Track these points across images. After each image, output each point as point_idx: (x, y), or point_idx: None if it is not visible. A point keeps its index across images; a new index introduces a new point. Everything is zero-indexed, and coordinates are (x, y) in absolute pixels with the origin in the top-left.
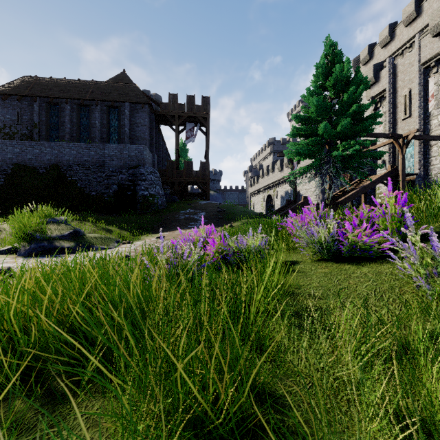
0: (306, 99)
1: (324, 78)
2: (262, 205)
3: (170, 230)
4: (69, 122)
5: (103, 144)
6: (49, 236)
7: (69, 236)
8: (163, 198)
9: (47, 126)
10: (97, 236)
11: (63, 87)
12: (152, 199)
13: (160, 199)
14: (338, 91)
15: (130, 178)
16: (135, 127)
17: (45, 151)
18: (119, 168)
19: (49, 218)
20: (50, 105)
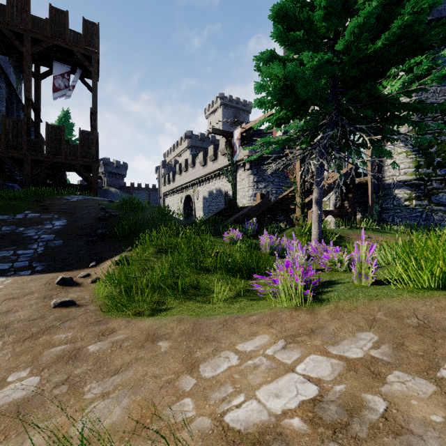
0: None
1: None
2: (179, 207)
3: None
4: None
5: None
6: None
7: None
8: None
9: None
10: None
11: None
12: None
13: None
14: None
15: None
16: None
17: None
18: None
19: None
20: None
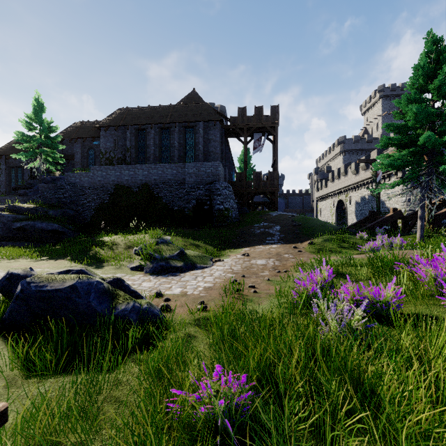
0: (402, 106)
1: (424, 80)
2: (332, 211)
3: (250, 246)
4: (153, 145)
5: (183, 163)
6: (164, 257)
7: (177, 255)
8: (236, 211)
9: (136, 150)
10: (196, 255)
11: (148, 114)
12: (227, 212)
13: (234, 212)
14: (445, 93)
15: (207, 193)
16: (207, 143)
17: (138, 173)
18: (197, 184)
19: (160, 239)
20: (138, 131)
